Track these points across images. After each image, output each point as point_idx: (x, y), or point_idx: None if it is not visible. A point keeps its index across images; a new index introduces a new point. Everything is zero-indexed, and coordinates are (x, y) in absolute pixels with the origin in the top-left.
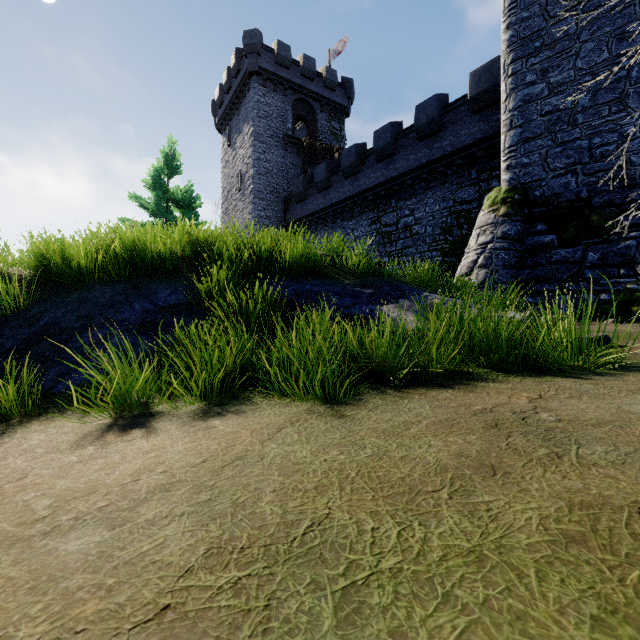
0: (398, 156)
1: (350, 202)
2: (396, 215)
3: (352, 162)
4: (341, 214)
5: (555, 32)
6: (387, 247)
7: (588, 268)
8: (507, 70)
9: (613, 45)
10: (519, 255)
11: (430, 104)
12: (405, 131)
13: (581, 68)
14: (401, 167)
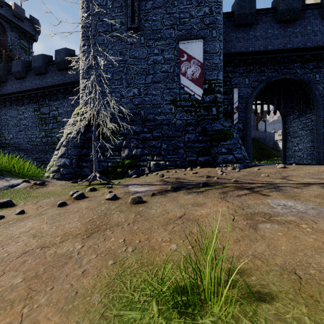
0: (48, 75)
1: (20, 95)
2: (49, 109)
3: (19, 70)
4: (15, 101)
5: (99, 39)
6: (44, 126)
7: (107, 151)
8: (81, 49)
9: (119, 55)
10: (83, 142)
11: (62, 52)
12: (52, 62)
13: (108, 60)
14: (49, 82)
